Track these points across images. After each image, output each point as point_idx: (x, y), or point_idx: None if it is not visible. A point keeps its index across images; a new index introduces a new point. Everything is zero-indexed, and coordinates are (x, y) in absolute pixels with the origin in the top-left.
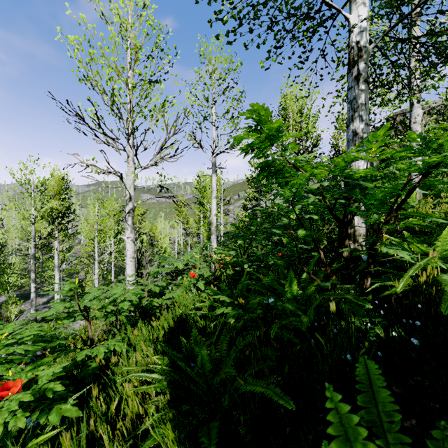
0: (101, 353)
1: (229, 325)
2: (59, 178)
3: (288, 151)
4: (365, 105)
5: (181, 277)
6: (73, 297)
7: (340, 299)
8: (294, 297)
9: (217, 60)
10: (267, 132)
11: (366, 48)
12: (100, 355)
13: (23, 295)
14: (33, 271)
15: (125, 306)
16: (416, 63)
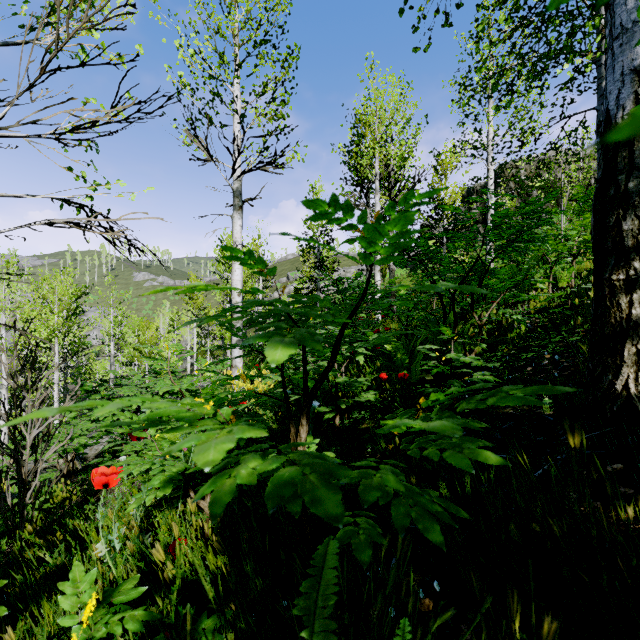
0: None
1: None
2: None
3: None
4: None
5: None
6: None
7: None
8: None
9: None
10: None
11: None
12: None
13: None
14: None
15: None
16: None
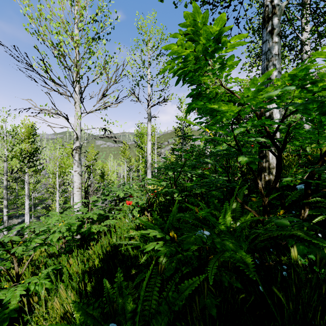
0: (15, 296)
1: (160, 268)
2: (28, 126)
3: (224, 71)
4: (278, 55)
5: (122, 203)
6: (0, 229)
7: (286, 235)
8: (227, 228)
9: (151, 31)
10: (204, 43)
11: (279, 6)
12: (13, 300)
13: (2, 217)
14: (5, 199)
15: (55, 238)
16: (313, 27)
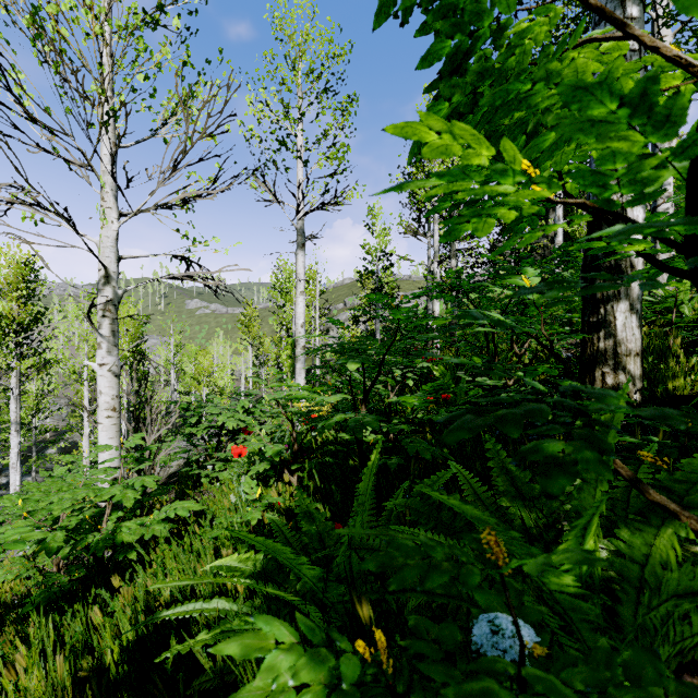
0: None
1: None
2: (17, 262)
3: None
4: (638, 53)
5: (233, 444)
6: None
7: None
8: (578, 578)
9: (305, 35)
10: None
11: None
12: None
13: None
14: None
15: None
16: None
